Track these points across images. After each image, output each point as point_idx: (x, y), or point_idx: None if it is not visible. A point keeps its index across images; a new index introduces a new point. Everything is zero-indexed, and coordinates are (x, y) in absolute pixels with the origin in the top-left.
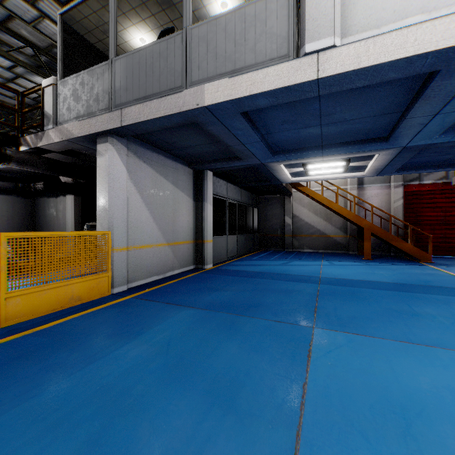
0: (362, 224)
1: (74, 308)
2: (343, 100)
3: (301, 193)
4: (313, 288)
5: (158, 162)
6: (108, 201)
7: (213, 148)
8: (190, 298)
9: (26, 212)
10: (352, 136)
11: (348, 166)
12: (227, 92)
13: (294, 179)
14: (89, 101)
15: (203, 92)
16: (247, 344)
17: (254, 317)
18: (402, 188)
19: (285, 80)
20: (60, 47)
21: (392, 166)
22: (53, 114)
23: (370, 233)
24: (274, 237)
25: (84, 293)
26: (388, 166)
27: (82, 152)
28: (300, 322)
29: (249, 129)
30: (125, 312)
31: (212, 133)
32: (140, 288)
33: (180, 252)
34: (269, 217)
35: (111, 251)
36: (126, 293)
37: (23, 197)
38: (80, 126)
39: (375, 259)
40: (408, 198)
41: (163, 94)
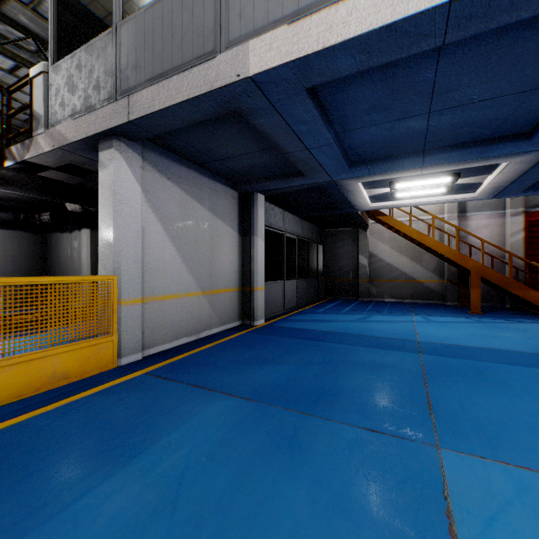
0: (468, 265)
1: (54, 393)
2: (477, 60)
3: (380, 224)
4: (414, 361)
5: (189, 180)
6: (113, 232)
7: (265, 158)
8: (230, 376)
9: (36, 250)
10: (474, 132)
11: (453, 183)
12: (286, 49)
13: (374, 205)
14: (87, 90)
15: (247, 53)
16: (324, 489)
17: (331, 419)
18: (522, 217)
19: (387, 14)
20: (51, 20)
21: (521, 181)
22: (44, 114)
23: (480, 278)
24: (344, 282)
25: (74, 368)
26: (515, 183)
27: (88, 169)
28: (410, 433)
29: (318, 122)
30: (126, 402)
31: (263, 130)
32: (161, 356)
33: (220, 304)
34: (337, 257)
35: (117, 304)
36: (139, 366)
37: (31, 233)
38: (76, 127)
39: (487, 314)
40: (530, 230)
41: (187, 66)
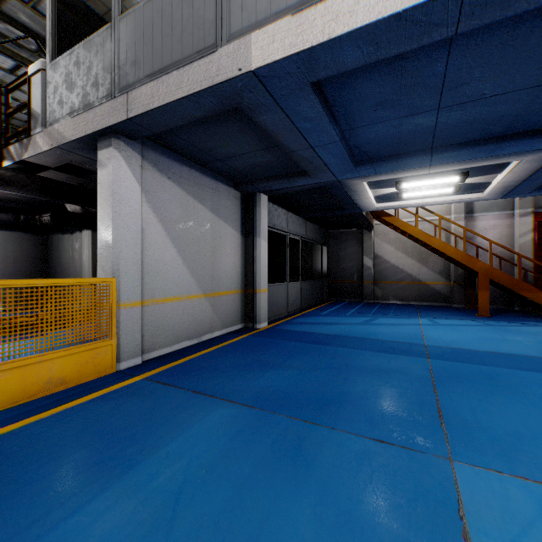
0: (475, 267)
1: (50, 399)
2: (490, 52)
3: (385, 225)
4: (422, 366)
5: (191, 179)
6: (112, 233)
7: (268, 157)
8: (232, 381)
9: (37, 252)
10: (485, 129)
11: (461, 183)
12: (290, 41)
13: (380, 205)
14: (85, 87)
15: (249, 46)
16: (330, 506)
17: (336, 428)
18: (531, 217)
19: (397, 2)
20: (50, 17)
21: (532, 181)
22: (42, 113)
23: (488, 280)
24: (348, 283)
25: (72, 373)
26: (525, 182)
27: (88, 169)
28: (421, 444)
29: (322, 118)
30: (124, 409)
31: (266, 127)
32: (161, 360)
33: (222, 306)
34: (342, 258)
35: (116, 307)
36: (138, 371)
37: (32, 234)
38: (74, 125)
39: (495, 316)
40: (539, 231)
41: (187, 61)
